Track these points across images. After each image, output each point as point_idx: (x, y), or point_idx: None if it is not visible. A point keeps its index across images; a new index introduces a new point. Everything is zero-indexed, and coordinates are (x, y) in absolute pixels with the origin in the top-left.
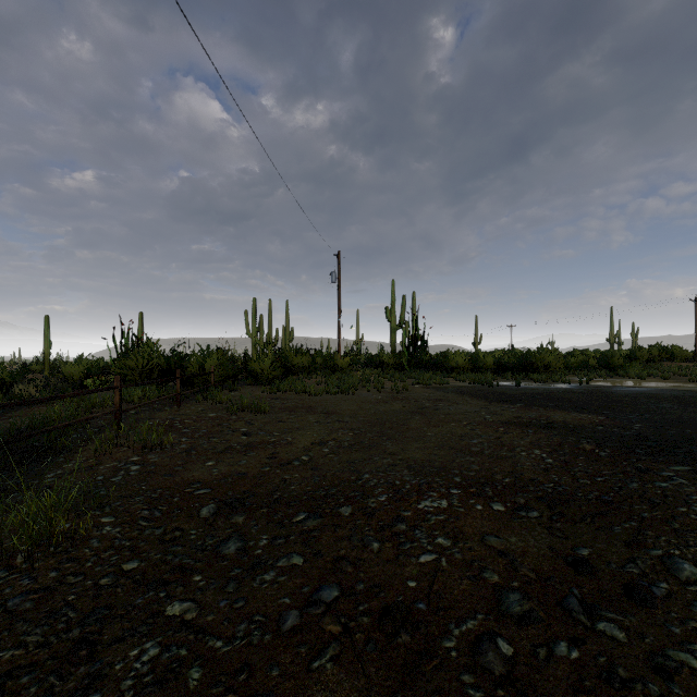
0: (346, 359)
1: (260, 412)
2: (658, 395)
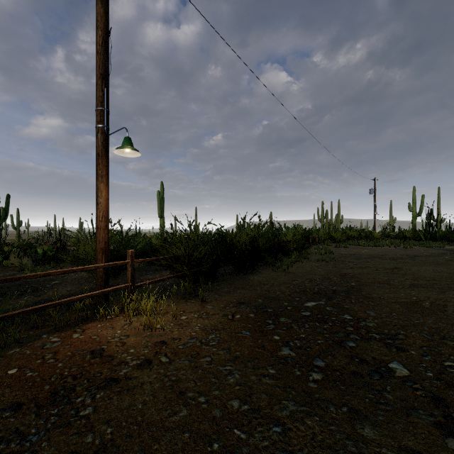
0: (379, 234)
1: (346, 247)
2: None
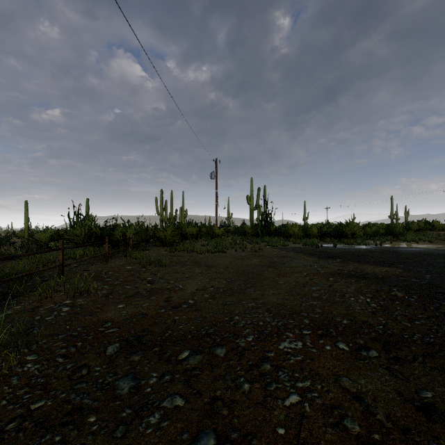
0: (221, 229)
1: (162, 265)
2: (431, 254)
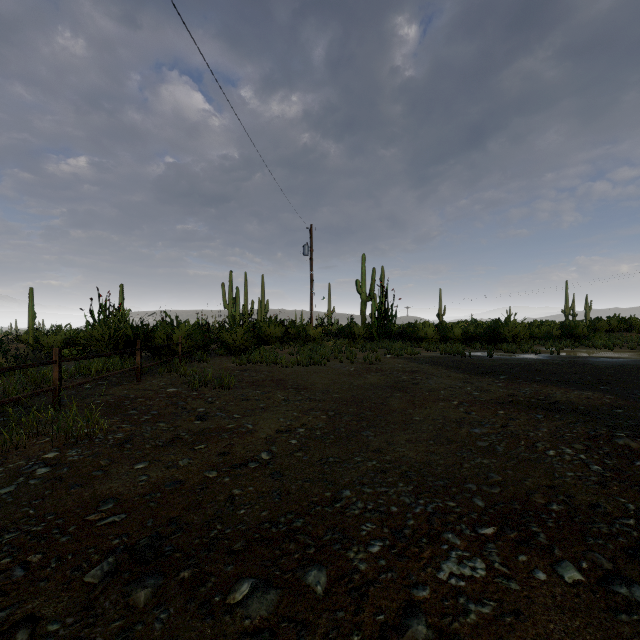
0: (318, 330)
1: (224, 387)
2: None
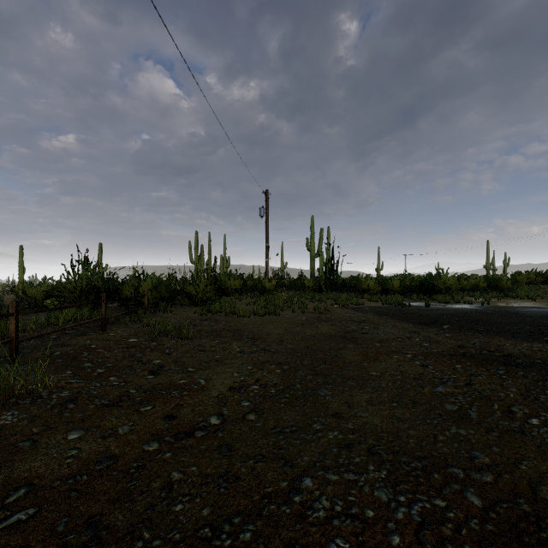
0: (273, 283)
1: (182, 338)
2: None
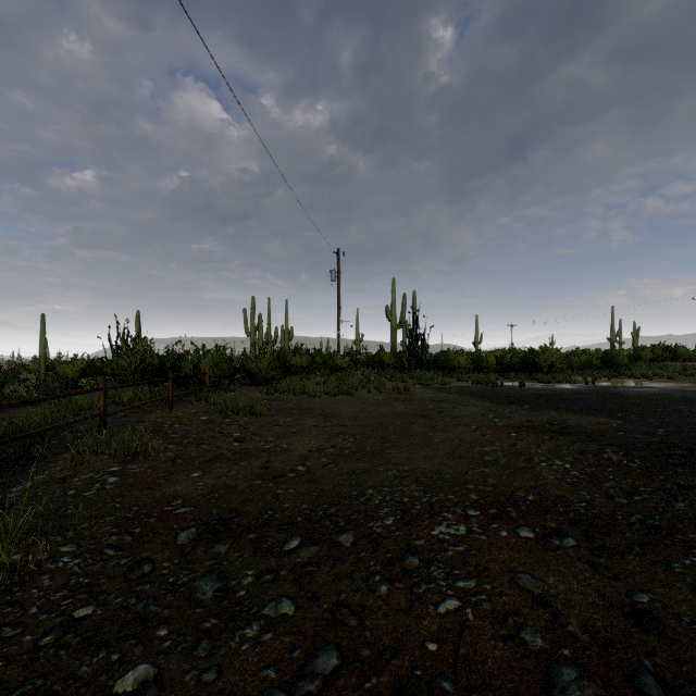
0: (346, 359)
1: (256, 415)
2: (670, 397)
